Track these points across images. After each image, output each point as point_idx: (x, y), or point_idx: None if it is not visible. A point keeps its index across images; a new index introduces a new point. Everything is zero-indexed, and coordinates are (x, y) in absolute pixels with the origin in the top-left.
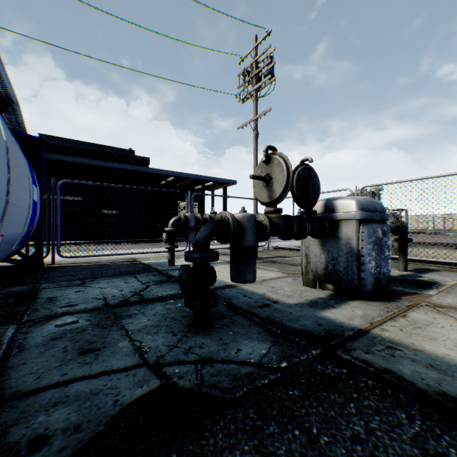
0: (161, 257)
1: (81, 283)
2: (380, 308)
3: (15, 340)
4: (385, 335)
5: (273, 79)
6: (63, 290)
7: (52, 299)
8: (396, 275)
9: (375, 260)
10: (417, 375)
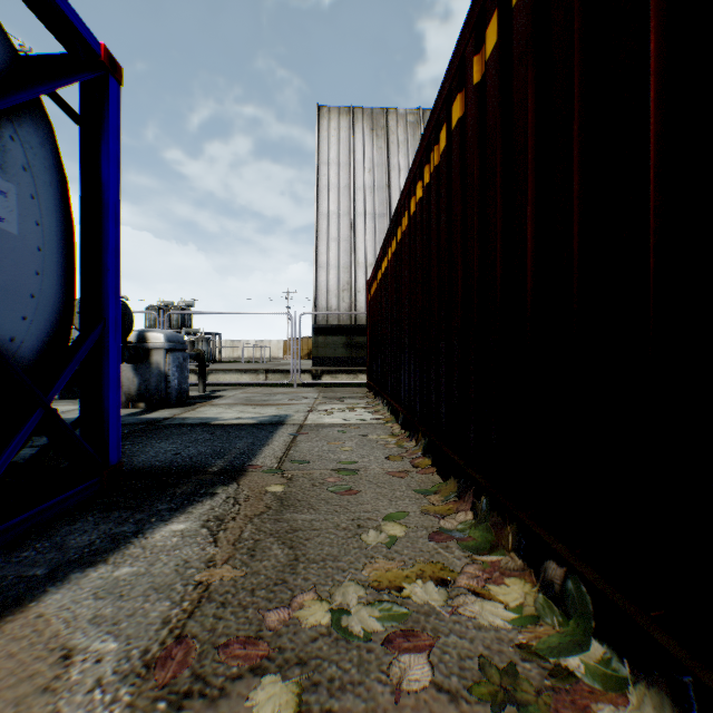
0: None
1: None
2: (182, 410)
3: None
4: (183, 417)
5: None
6: None
7: None
8: (197, 395)
9: (179, 379)
10: (194, 422)
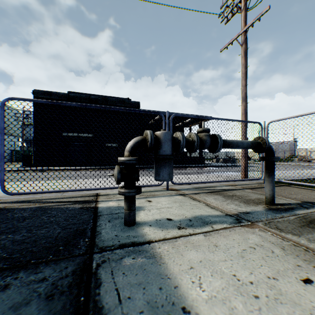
0: None
1: None
2: None
3: None
4: None
5: None
6: None
7: None
8: None
9: None
10: None
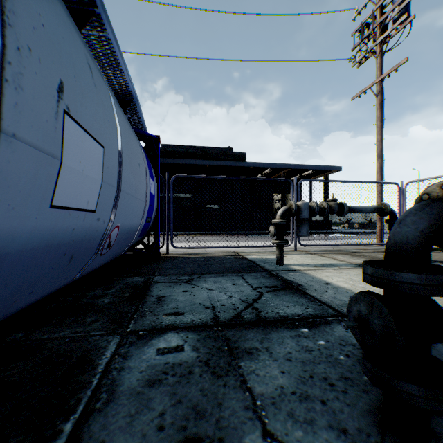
0: (263, 252)
1: (188, 280)
2: None
3: (108, 370)
4: None
5: (410, 18)
6: (171, 288)
7: (160, 299)
8: None
9: None
10: None
